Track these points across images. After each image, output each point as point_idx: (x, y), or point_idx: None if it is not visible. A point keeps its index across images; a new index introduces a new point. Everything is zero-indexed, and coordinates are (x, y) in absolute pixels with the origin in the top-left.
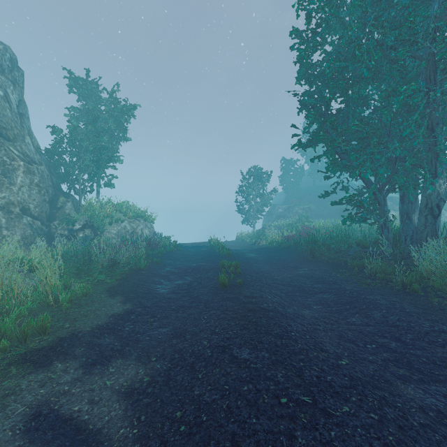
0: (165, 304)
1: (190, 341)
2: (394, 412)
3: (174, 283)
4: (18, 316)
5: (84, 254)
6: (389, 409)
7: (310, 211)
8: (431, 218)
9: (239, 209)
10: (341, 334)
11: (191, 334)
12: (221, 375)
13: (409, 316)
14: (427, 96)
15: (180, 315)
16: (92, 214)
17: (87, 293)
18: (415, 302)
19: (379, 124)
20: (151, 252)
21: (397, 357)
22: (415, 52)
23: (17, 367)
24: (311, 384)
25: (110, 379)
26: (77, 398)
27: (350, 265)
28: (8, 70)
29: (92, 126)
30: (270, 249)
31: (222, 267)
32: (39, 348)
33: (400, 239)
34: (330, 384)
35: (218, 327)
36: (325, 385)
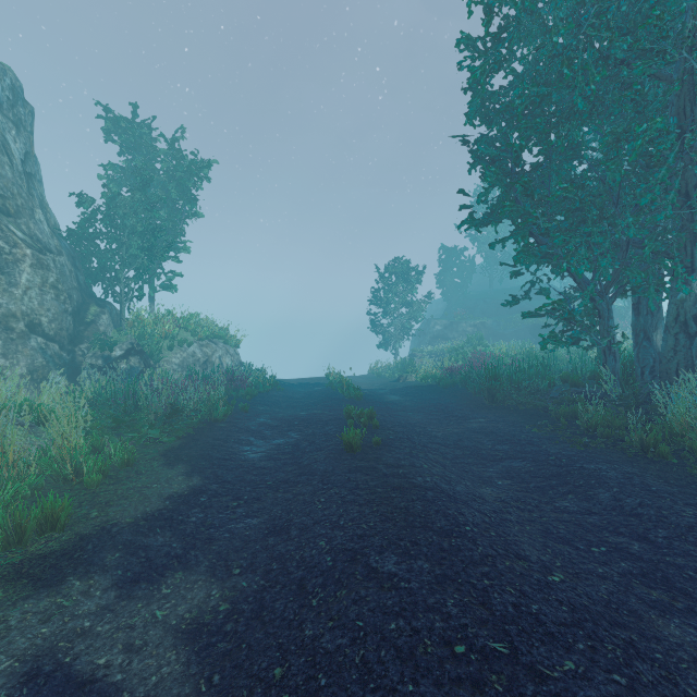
0: (256, 477)
1: (297, 540)
2: (652, 670)
3: (272, 444)
4: (13, 498)
5: (126, 396)
6: (643, 665)
7: (485, 330)
8: (685, 338)
9: (374, 326)
10: (546, 529)
11: (298, 528)
12: (351, 601)
13: (658, 499)
14: (680, 141)
15: (281, 496)
16: (141, 333)
17: (130, 460)
18: (665, 475)
19: (601, 187)
20: (234, 393)
21: (644, 570)
22: (661, 70)
23: (4, 587)
24: (505, 619)
25: (163, 607)
26: (104, 642)
27: (554, 414)
28: (7, 105)
29: (142, 193)
30: (423, 389)
31: (348, 418)
32: (45, 554)
33: (633, 372)
34: (537, 619)
35: (343, 517)
36: (530, 620)
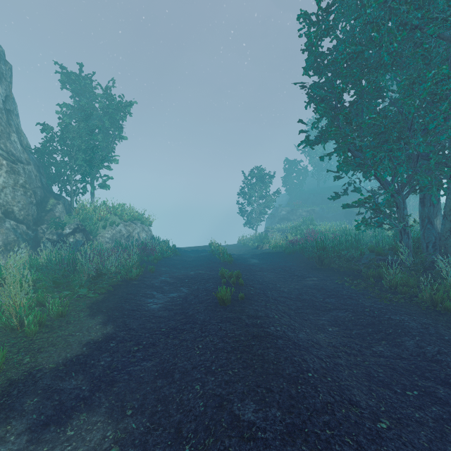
0: (154, 324)
1: (178, 383)
2: None
3: (168, 297)
4: None
5: (68, 263)
6: None
7: (314, 214)
8: None
9: (241, 212)
10: (369, 373)
11: (180, 371)
12: None
13: None
14: None
15: (170, 341)
16: (84, 217)
17: (63, 312)
18: None
19: (400, 117)
20: (146, 258)
21: None
22: (444, 33)
23: None
24: None
25: (64, 450)
26: None
27: (365, 275)
28: None
29: (85, 123)
30: (274, 254)
31: (222, 277)
32: None
33: (420, 246)
34: None
35: (214, 363)
36: None
